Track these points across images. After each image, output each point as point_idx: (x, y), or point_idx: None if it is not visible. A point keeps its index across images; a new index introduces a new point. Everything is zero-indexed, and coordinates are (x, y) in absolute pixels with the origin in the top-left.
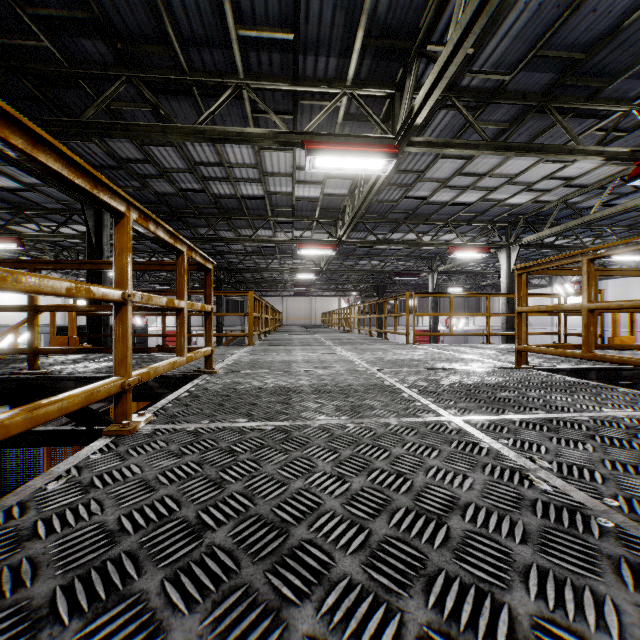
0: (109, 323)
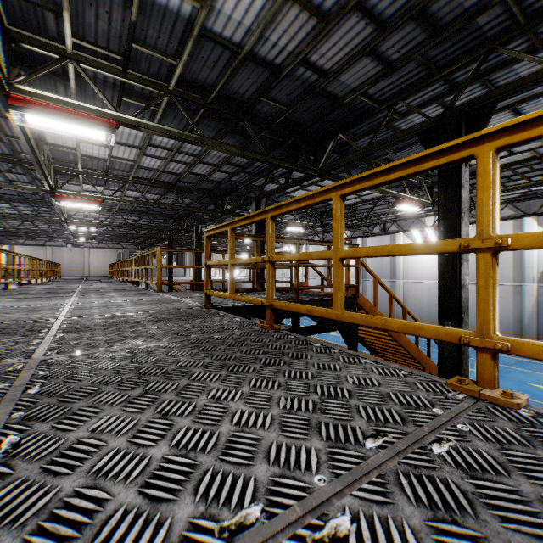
0: (457, 276)
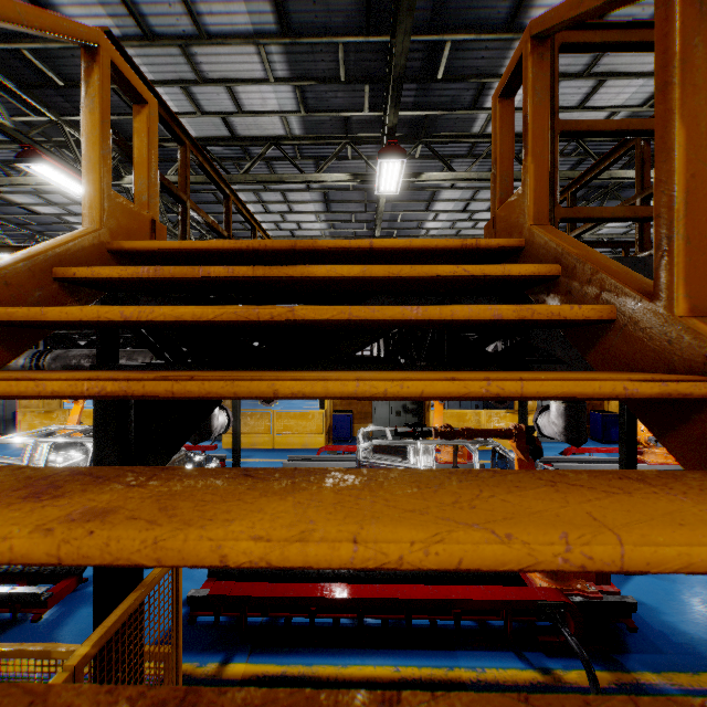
0: None
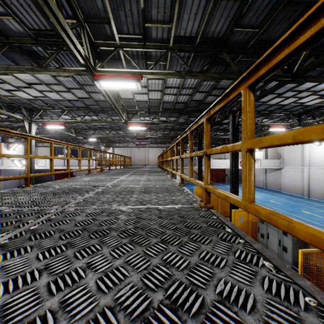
0: None
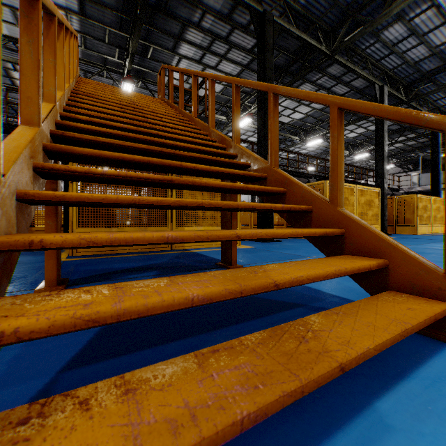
0: None
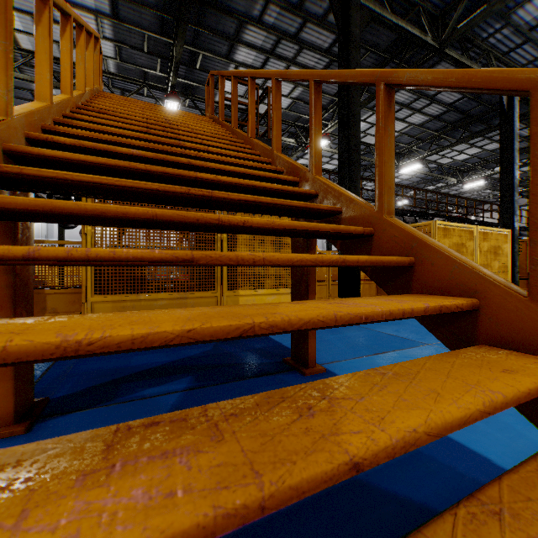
0: None
